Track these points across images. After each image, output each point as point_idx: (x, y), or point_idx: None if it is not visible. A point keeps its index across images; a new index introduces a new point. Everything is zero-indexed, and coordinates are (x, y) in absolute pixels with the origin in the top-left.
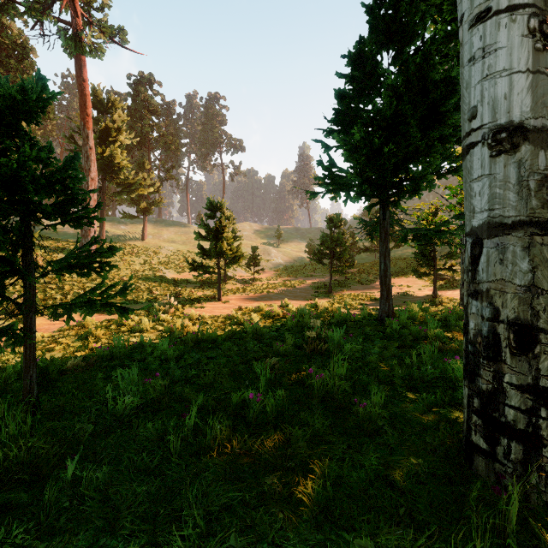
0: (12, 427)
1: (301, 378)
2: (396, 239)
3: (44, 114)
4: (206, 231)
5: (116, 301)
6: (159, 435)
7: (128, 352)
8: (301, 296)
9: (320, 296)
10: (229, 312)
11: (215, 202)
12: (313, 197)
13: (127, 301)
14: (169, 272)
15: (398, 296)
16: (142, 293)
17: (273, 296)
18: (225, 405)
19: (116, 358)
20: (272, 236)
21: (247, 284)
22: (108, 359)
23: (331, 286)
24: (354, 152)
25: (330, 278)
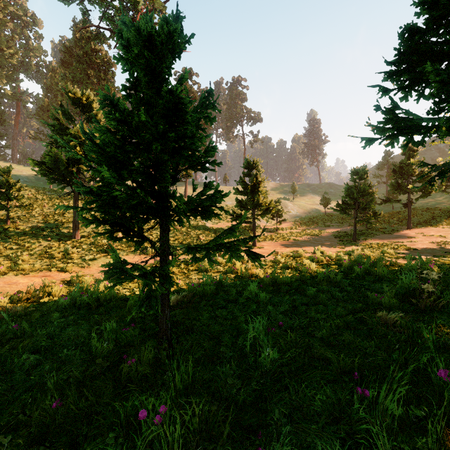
0: (168, 375)
1: (447, 344)
2: (423, 189)
3: (178, 56)
4: (243, 187)
5: (175, 245)
6: (331, 411)
7: (214, 291)
8: (328, 244)
9: (346, 244)
10: (269, 256)
11: (251, 162)
12: (369, 144)
13: (182, 245)
14: (208, 223)
15: (434, 246)
16: (192, 239)
17: (301, 243)
18: (385, 375)
19: (207, 296)
20: (287, 192)
21: (271, 233)
22: (201, 297)
23: (355, 235)
24: (447, 83)
25: (355, 228)
